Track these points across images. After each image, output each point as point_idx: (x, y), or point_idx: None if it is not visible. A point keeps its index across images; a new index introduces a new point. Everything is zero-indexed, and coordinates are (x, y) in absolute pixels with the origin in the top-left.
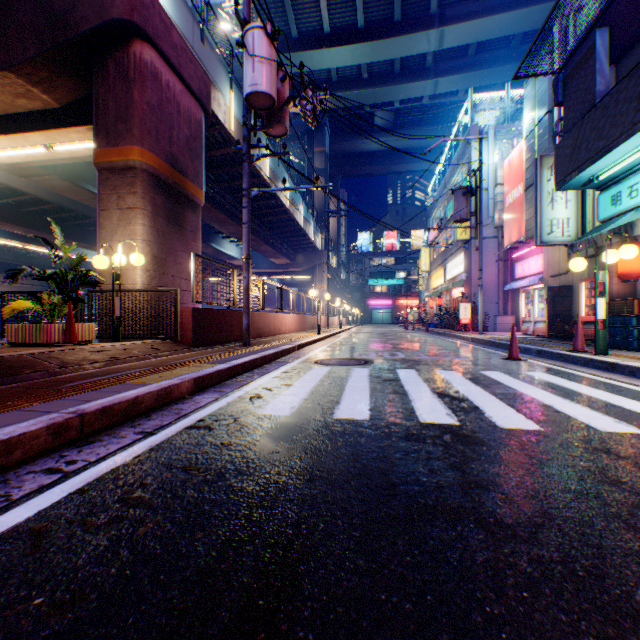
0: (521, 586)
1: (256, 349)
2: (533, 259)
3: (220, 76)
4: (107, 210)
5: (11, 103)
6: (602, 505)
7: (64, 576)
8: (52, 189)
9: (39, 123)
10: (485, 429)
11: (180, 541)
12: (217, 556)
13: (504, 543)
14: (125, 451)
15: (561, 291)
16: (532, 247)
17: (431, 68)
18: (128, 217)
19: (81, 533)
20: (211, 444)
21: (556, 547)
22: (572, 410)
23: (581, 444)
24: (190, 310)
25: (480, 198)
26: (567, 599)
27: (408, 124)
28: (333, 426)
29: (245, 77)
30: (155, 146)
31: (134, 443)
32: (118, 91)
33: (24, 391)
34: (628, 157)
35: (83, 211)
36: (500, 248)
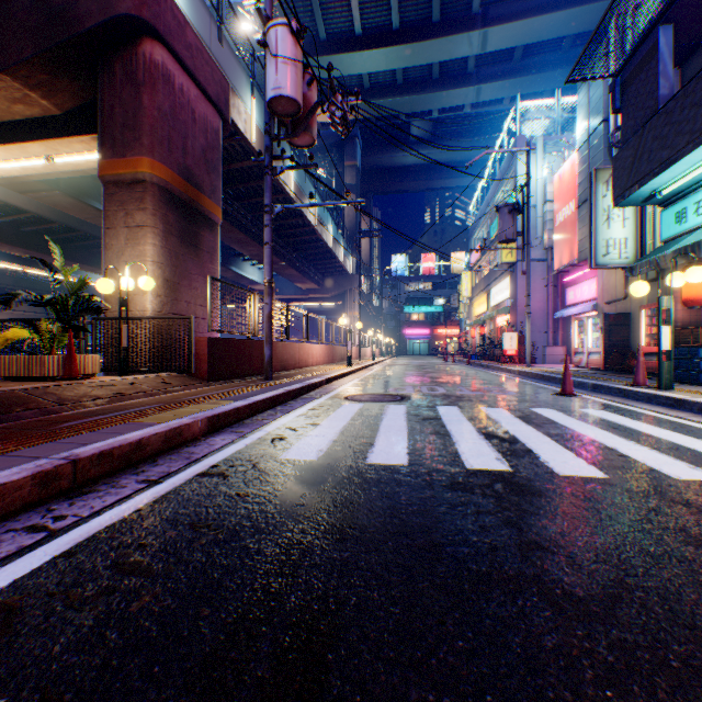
0: (603, 682)
1: (279, 383)
2: (586, 284)
3: (240, 81)
4: (113, 228)
5: (7, 109)
6: (689, 572)
7: (34, 668)
8: (54, 206)
9: (38, 132)
10: (542, 477)
11: (181, 620)
12: (226, 641)
13: (576, 623)
14: (124, 504)
15: (618, 319)
16: (585, 270)
17: (473, 73)
18: (137, 236)
19: (62, 609)
20: (225, 495)
21: (640, 628)
22: (639, 454)
23: (655, 495)
24: (206, 340)
25: (528, 216)
26: (662, 701)
27: (448, 135)
28: (366, 473)
29: (267, 80)
30: (167, 157)
31: (135, 494)
32: (126, 95)
33: (12, 432)
34: (695, 169)
35: (89, 231)
36: (550, 272)
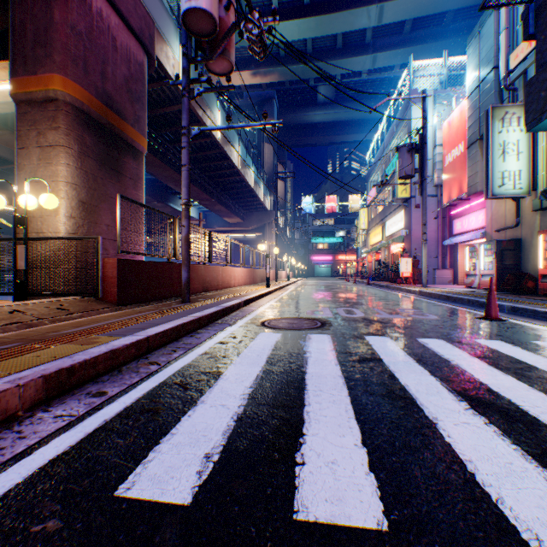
0: None
1: (194, 307)
2: (473, 215)
3: (168, 28)
4: (26, 148)
5: None
6: None
7: None
8: (6, 145)
9: None
10: None
11: None
12: None
13: None
14: None
15: (510, 244)
16: (472, 203)
17: (370, 44)
18: (49, 156)
19: None
20: None
21: None
22: None
23: None
24: (115, 262)
25: (424, 155)
26: None
27: (348, 98)
28: None
29: None
30: (82, 77)
31: None
32: (37, 11)
33: None
34: None
35: None
36: (439, 205)
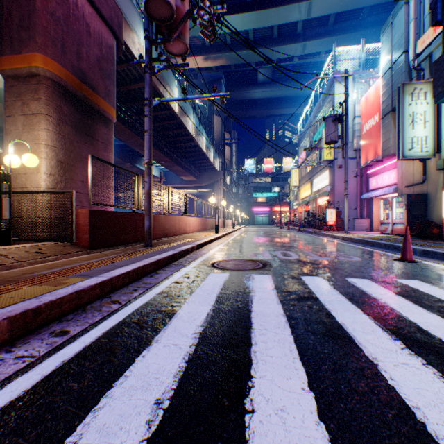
0: None
1: (154, 250)
2: (386, 174)
3: (134, 18)
4: (12, 116)
5: None
6: None
7: None
8: (1, 116)
9: None
10: None
11: None
12: None
13: None
14: None
15: (418, 198)
16: (385, 164)
17: (301, 34)
18: (32, 122)
19: None
20: None
21: None
22: None
23: None
24: (87, 212)
25: (346, 124)
26: None
27: (282, 79)
28: None
29: None
30: (60, 56)
31: None
32: None
33: None
34: None
35: None
36: (358, 166)
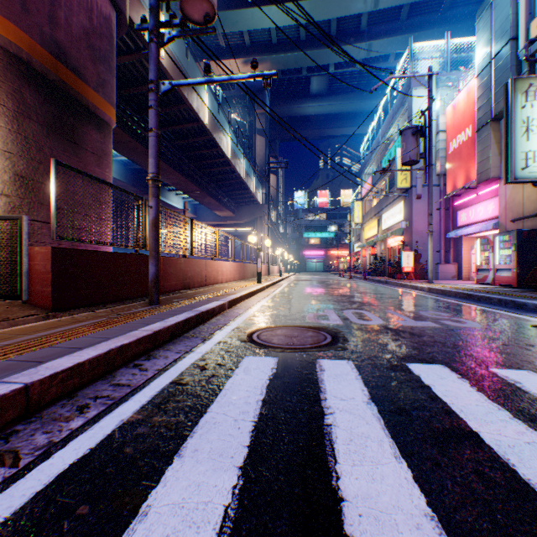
0: None
1: (159, 312)
2: (482, 205)
3: None
4: None
5: None
6: None
7: None
8: None
9: None
10: None
11: None
12: None
13: None
14: None
15: (531, 235)
16: (480, 192)
17: (365, 31)
18: None
19: None
20: None
21: None
22: None
23: None
24: (48, 251)
25: (430, 139)
26: None
27: (341, 90)
28: None
29: None
30: (19, 15)
31: None
32: None
33: None
34: None
35: None
36: (442, 196)
